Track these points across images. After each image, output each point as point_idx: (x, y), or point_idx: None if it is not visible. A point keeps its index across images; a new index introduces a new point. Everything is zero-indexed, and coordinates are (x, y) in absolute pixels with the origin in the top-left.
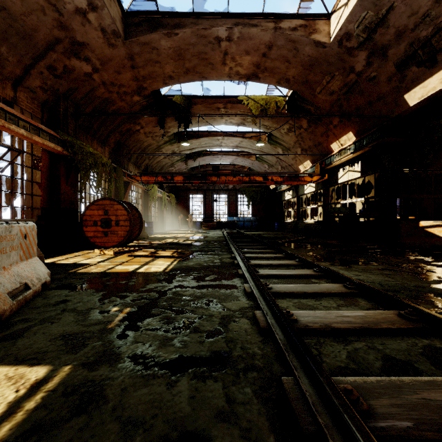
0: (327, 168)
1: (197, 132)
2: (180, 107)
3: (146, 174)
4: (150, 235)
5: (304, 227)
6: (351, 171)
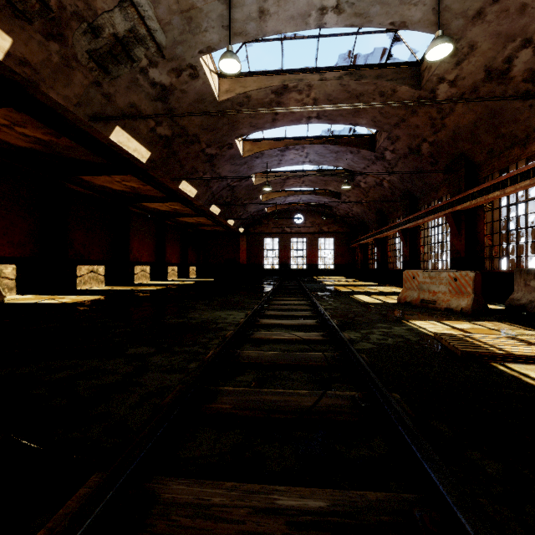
0: None
1: None
2: None
3: None
4: None
5: None
6: None
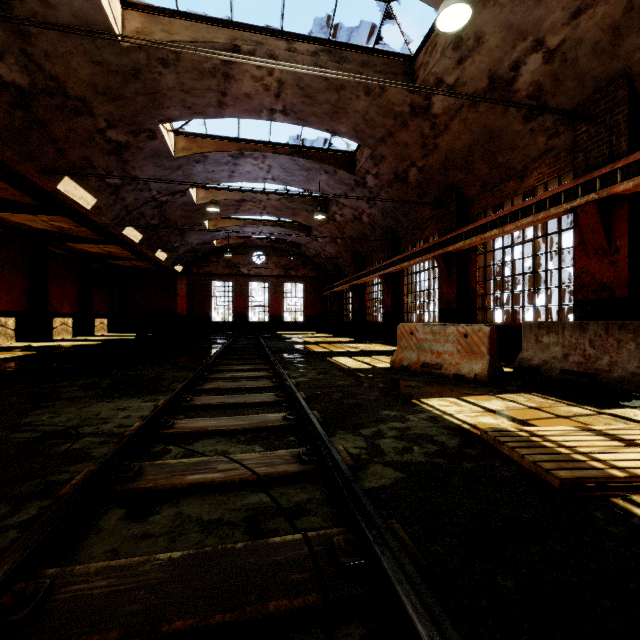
0: None
1: None
2: None
3: None
4: None
5: None
6: None
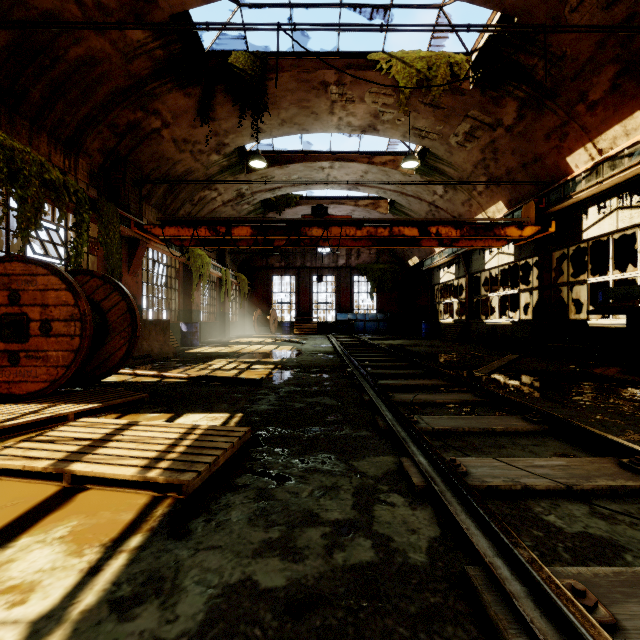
0: (551, 209)
1: (284, 154)
2: (244, 76)
3: (174, 223)
4: (192, 347)
5: (484, 332)
6: (629, 208)
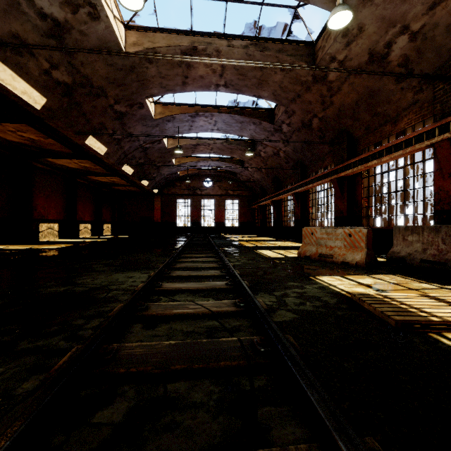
0: None
1: None
2: None
3: None
4: None
5: None
6: None
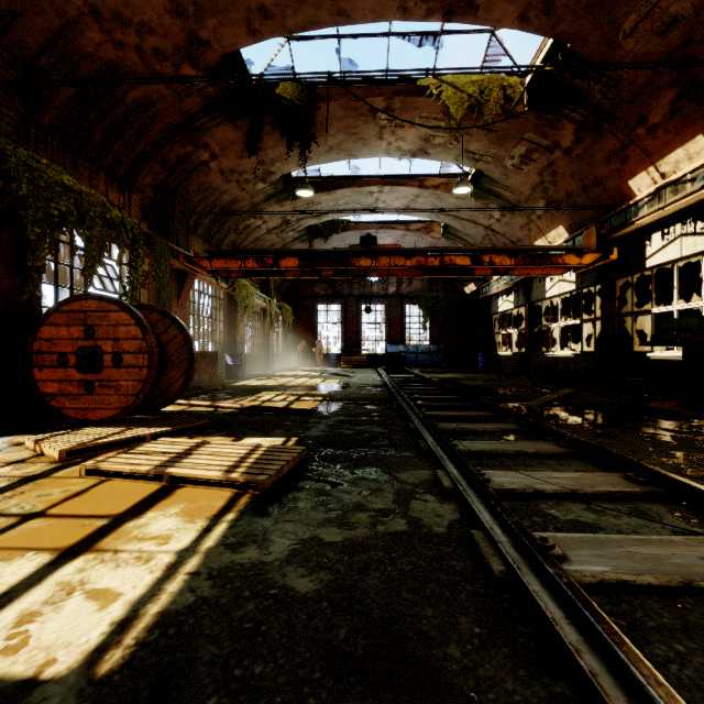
0: (614, 235)
1: (331, 179)
2: (292, 106)
3: (221, 255)
4: (238, 380)
5: (545, 365)
6: (693, 235)
